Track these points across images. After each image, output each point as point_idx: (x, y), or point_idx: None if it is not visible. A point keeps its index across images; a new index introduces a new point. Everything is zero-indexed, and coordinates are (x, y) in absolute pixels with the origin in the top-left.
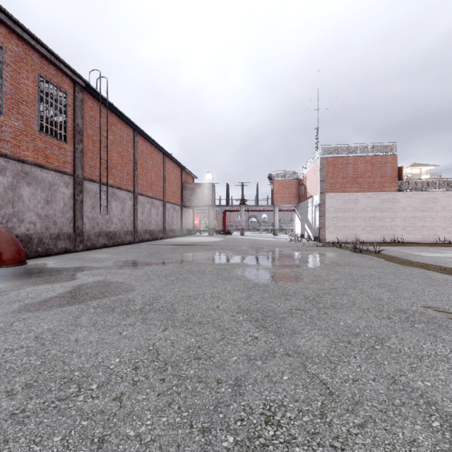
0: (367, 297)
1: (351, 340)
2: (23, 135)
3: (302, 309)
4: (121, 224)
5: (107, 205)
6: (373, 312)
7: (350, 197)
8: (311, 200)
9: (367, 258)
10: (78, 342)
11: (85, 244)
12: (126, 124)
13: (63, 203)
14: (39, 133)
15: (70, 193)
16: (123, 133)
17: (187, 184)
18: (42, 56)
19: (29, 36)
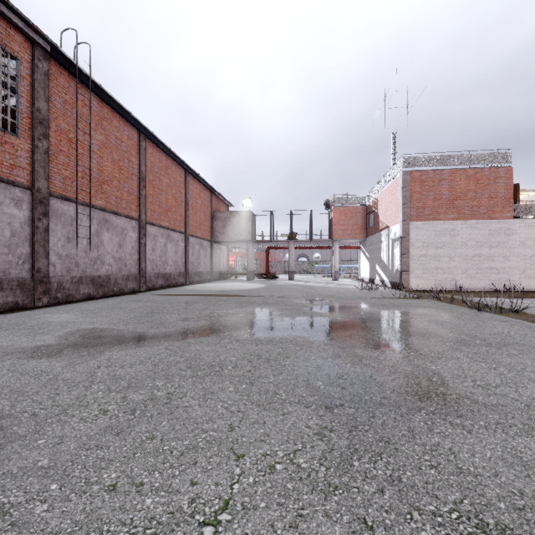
0: None
1: None
2: None
3: None
4: (119, 265)
5: (90, 236)
6: None
7: (445, 227)
8: (387, 233)
9: (519, 325)
10: None
11: (54, 296)
12: (126, 122)
13: (9, 232)
14: None
15: (25, 217)
16: (121, 134)
17: (219, 213)
18: None
19: None
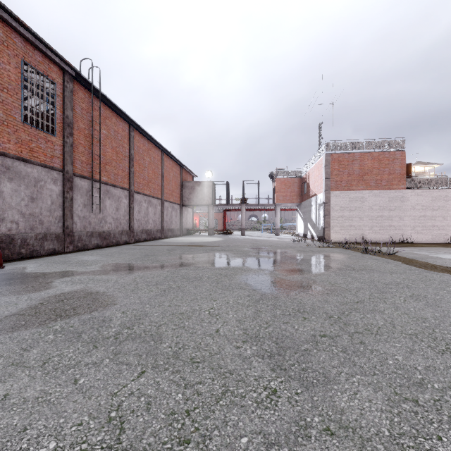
0: (406, 316)
1: (417, 397)
2: (4, 126)
3: (329, 336)
4: (116, 223)
5: (100, 203)
6: (425, 341)
7: (356, 195)
8: (315, 199)
9: (383, 261)
10: (7, 400)
11: (76, 245)
12: (121, 118)
13: (50, 201)
14: (23, 124)
15: (59, 190)
16: (118, 127)
17: (186, 183)
18: (26, 41)
19: (10, 16)
